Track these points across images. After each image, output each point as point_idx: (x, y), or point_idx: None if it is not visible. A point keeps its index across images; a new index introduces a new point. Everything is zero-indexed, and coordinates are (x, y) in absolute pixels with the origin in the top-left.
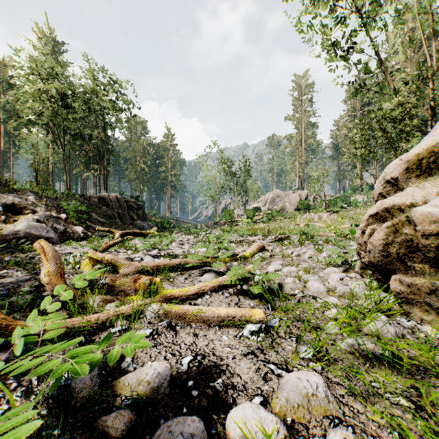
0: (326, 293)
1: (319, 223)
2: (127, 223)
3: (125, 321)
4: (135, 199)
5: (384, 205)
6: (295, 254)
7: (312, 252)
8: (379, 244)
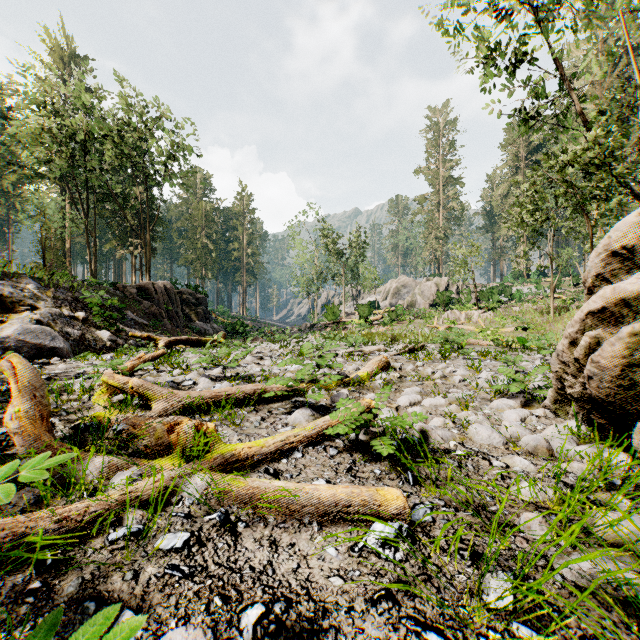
0: (504, 448)
1: (467, 325)
2: (180, 326)
3: (141, 513)
4: (193, 289)
5: (618, 294)
6: (439, 374)
7: (464, 371)
8: (613, 365)
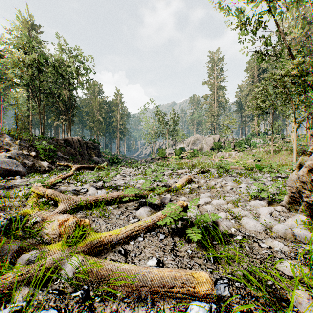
0: (265, 233)
1: (229, 159)
2: (86, 159)
3: (27, 291)
4: (92, 141)
5: None
6: (219, 185)
7: (232, 183)
8: None
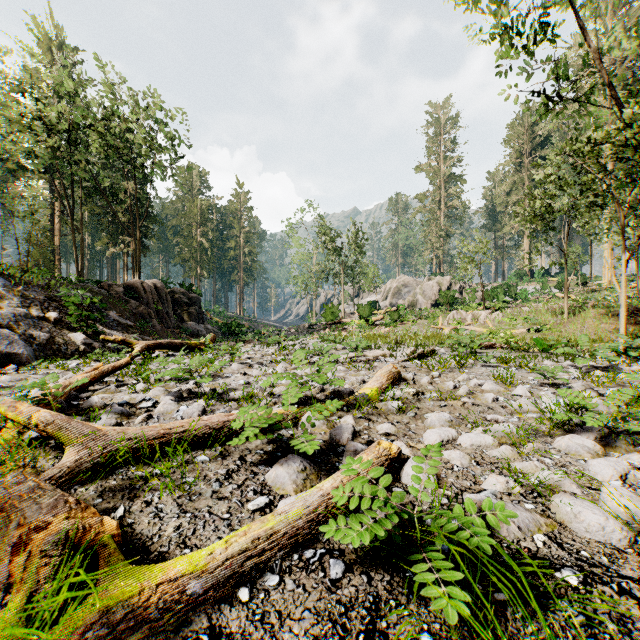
0: (635, 552)
1: (474, 326)
2: (171, 327)
3: None
4: (186, 289)
5: None
6: (465, 390)
7: (493, 384)
8: None
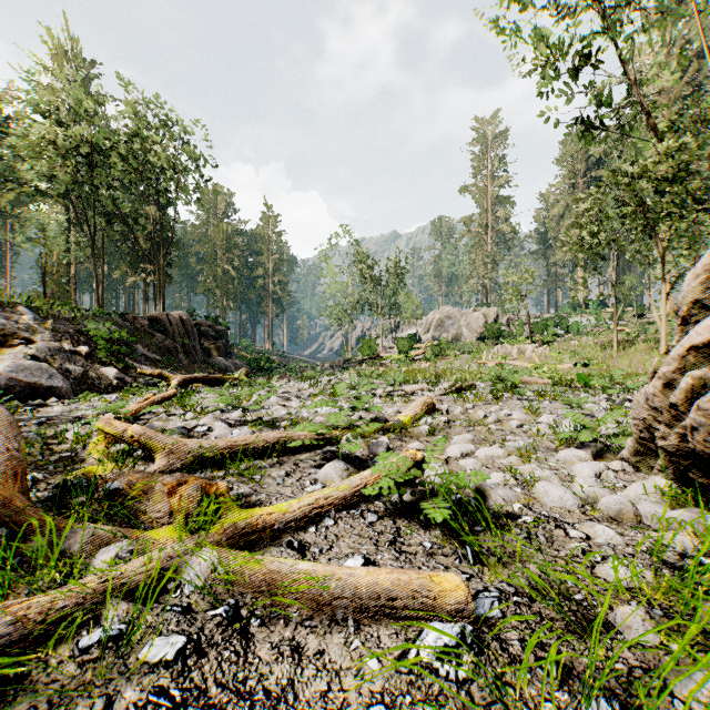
0: (580, 512)
1: (520, 361)
2: (198, 362)
3: (125, 607)
4: (213, 321)
5: None
6: (493, 418)
7: (521, 414)
8: None
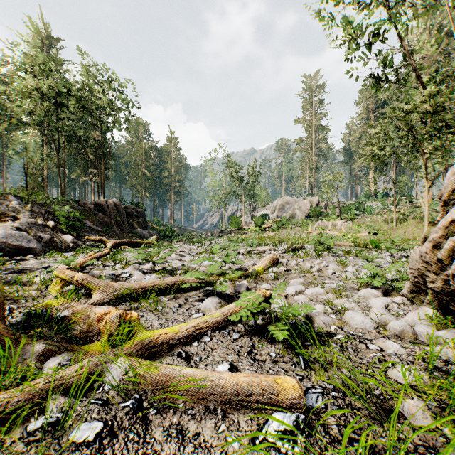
0: (376, 332)
1: (333, 231)
2: (126, 232)
3: (62, 401)
4: (135, 205)
5: None
6: (316, 268)
7: (335, 265)
8: None
